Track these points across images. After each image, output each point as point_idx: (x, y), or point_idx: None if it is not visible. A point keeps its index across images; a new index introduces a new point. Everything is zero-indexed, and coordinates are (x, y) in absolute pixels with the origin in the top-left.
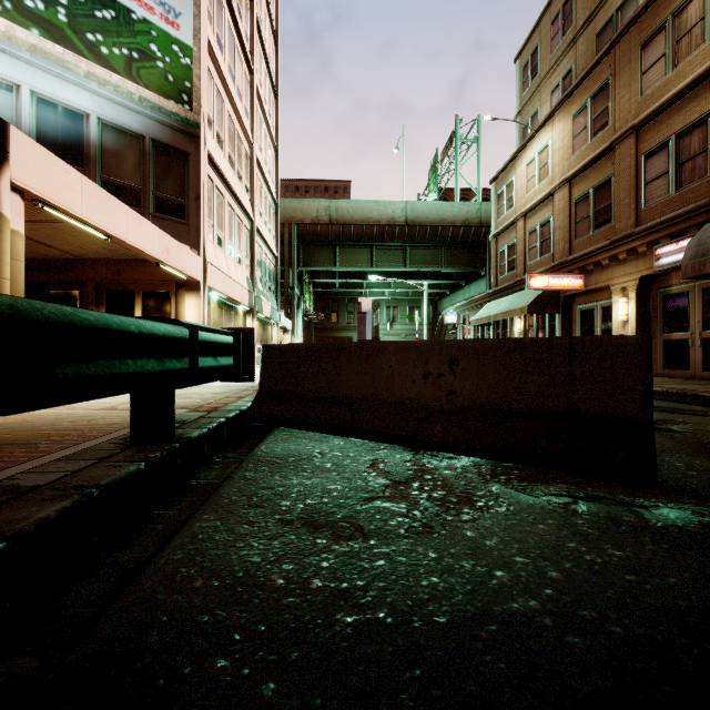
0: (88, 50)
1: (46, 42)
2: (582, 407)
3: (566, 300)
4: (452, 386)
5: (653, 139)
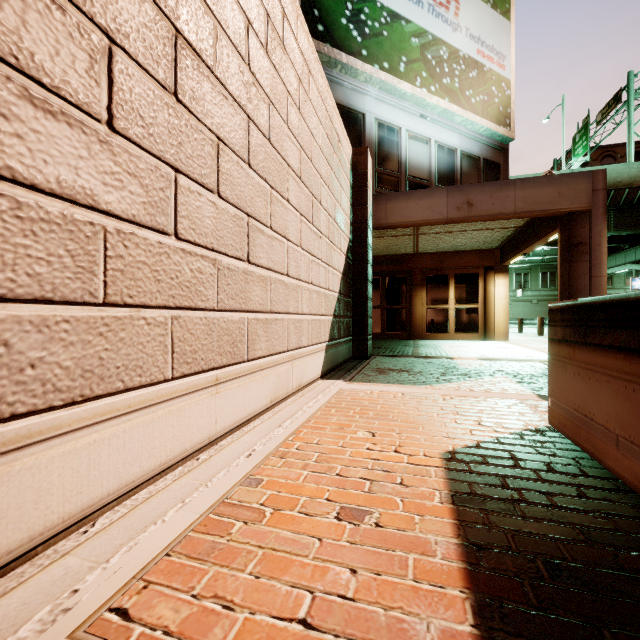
0: (466, 103)
1: (450, 105)
2: None
3: None
4: None
5: None
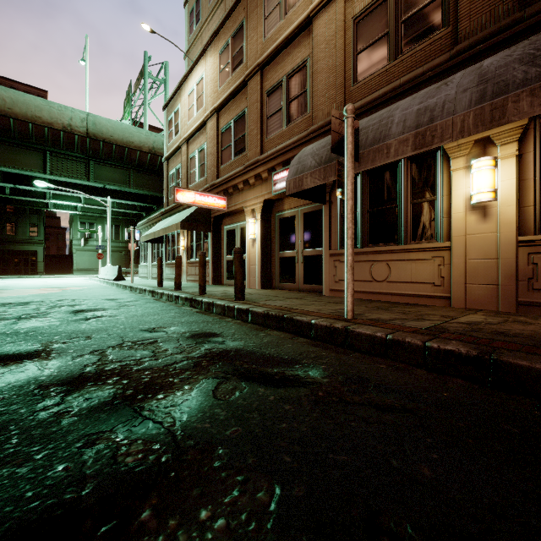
0: None
1: None
2: None
3: (216, 220)
4: None
5: (273, 78)
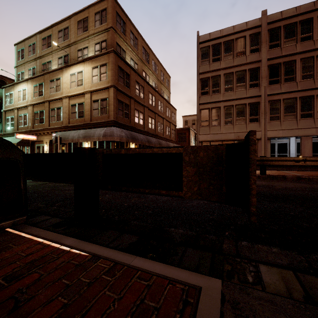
0: None
1: None
2: None
3: (32, 142)
4: None
5: (53, 106)
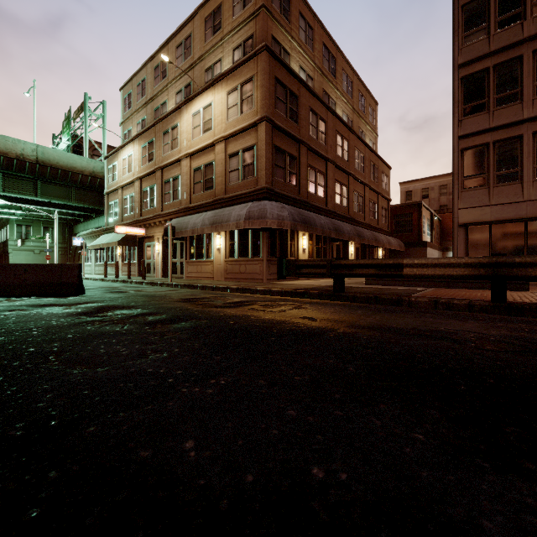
0: None
1: None
2: (64, 281)
3: (140, 239)
4: (25, 278)
5: (167, 176)
